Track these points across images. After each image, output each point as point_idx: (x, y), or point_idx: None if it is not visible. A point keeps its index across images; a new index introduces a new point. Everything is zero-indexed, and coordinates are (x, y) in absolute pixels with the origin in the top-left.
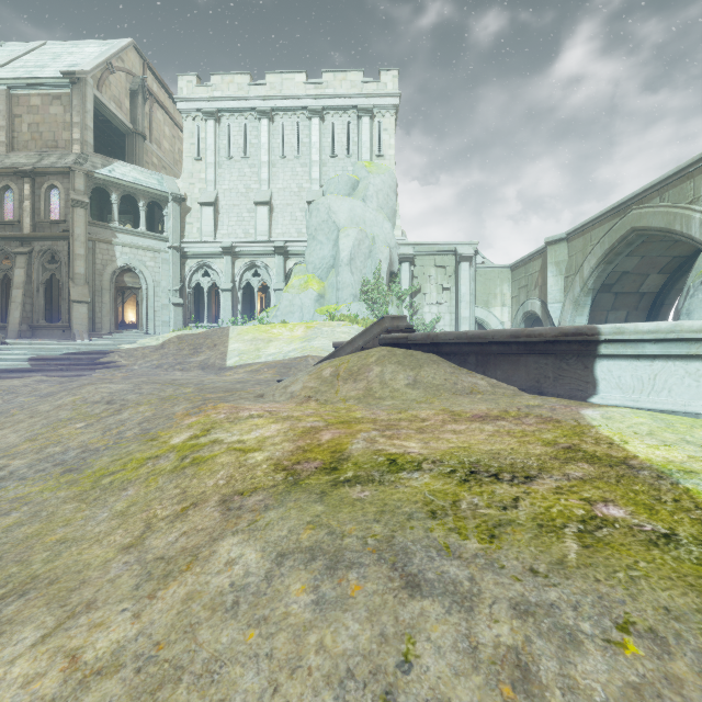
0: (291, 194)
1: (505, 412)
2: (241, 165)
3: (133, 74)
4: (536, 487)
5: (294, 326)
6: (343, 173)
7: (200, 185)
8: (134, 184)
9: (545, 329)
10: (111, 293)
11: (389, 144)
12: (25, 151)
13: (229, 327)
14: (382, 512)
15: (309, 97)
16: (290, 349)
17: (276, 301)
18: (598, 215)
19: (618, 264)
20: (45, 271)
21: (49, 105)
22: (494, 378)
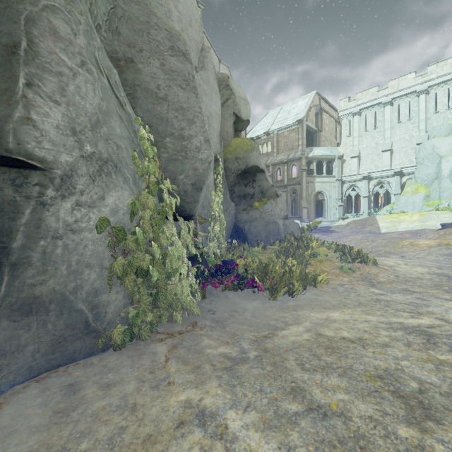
0: (404, 141)
1: None
2: (373, 133)
3: (316, 105)
4: None
5: (412, 214)
6: (444, 123)
7: (350, 148)
8: (322, 156)
9: None
10: (313, 203)
11: None
12: (282, 153)
13: (375, 216)
14: None
15: (417, 84)
16: (413, 226)
17: (395, 200)
18: None
19: None
20: (291, 197)
21: (290, 134)
22: None
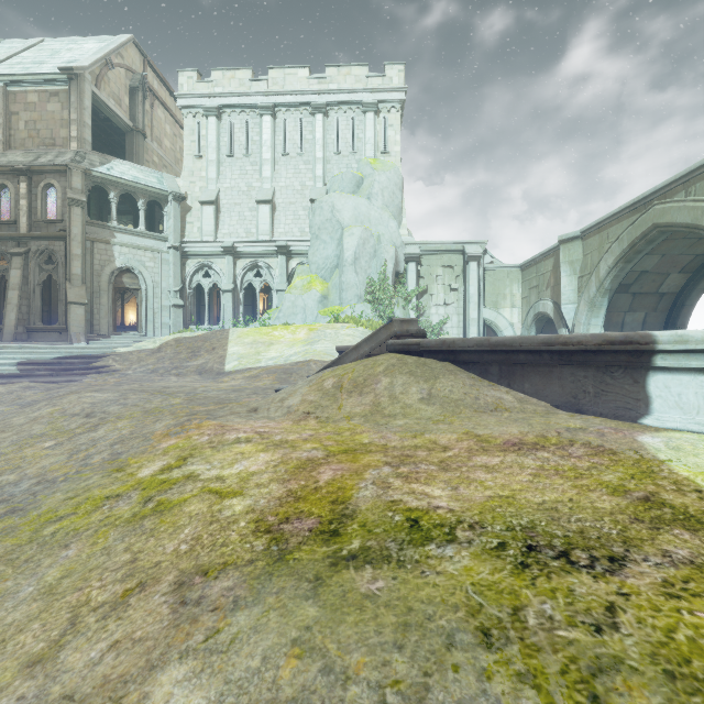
0: (293, 192)
1: (543, 438)
2: (243, 162)
3: (133, 70)
4: (634, 582)
5: (296, 328)
6: (348, 171)
7: (200, 184)
8: (133, 183)
9: (585, 336)
10: (109, 294)
11: (395, 140)
12: (22, 149)
13: (229, 329)
14: (405, 627)
15: (313, 92)
16: (291, 353)
17: (279, 302)
18: (616, 211)
19: (636, 263)
20: (42, 272)
21: (47, 102)
22: (521, 392)
